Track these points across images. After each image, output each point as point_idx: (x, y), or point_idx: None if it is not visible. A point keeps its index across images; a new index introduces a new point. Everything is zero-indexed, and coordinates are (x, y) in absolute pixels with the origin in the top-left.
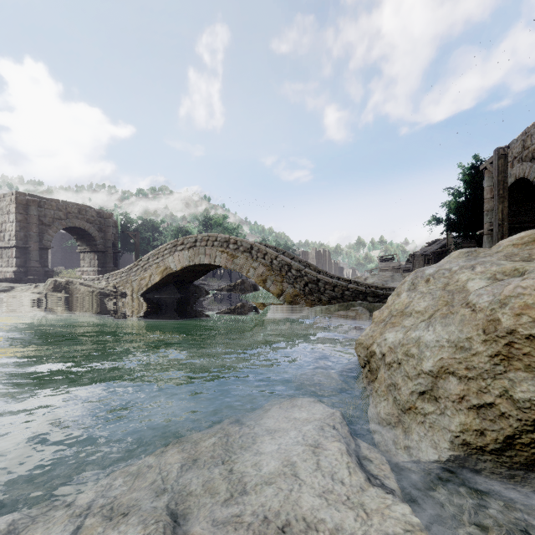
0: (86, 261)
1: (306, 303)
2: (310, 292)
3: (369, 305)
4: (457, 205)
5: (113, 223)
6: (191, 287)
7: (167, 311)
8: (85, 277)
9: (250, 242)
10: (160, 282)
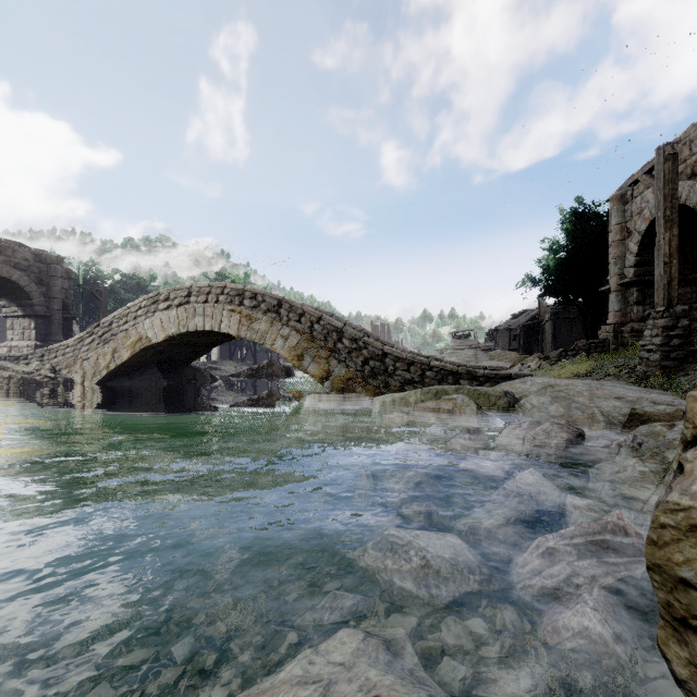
0: (16, 331)
1: (366, 390)
2: (372, 373)
3: (472, 391)
4: (558, 261)
5: (63, 272)
6: (186, 371)
7: (143, 408)
8: (3, 354)
9: (277, 295)
10: (132, 362)
